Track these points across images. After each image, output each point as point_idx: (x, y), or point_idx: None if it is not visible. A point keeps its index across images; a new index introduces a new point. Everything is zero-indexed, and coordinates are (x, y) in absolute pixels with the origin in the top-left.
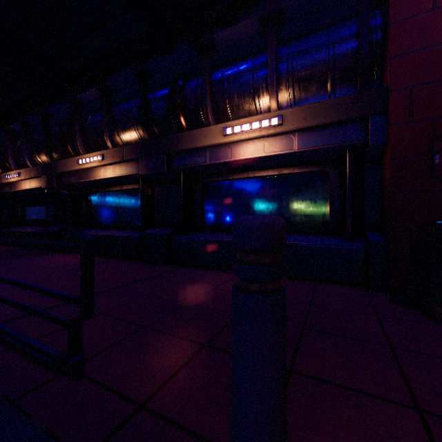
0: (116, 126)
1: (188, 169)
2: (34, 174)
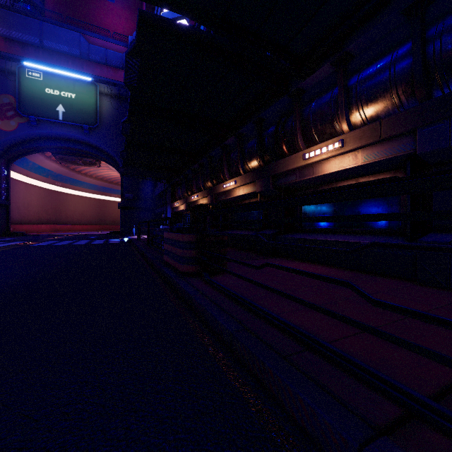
0: (356, 101)
1: None
2: (249, 179)
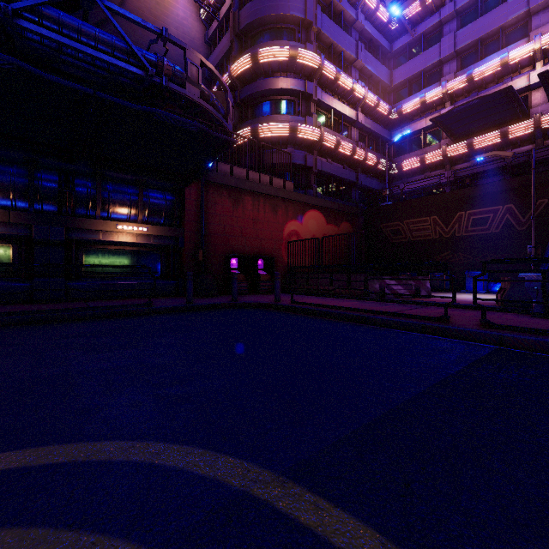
0: None
1: (81, 240)
2: None
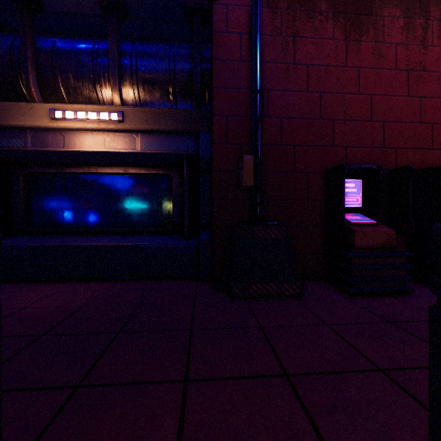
0: None
1: None
2: None
